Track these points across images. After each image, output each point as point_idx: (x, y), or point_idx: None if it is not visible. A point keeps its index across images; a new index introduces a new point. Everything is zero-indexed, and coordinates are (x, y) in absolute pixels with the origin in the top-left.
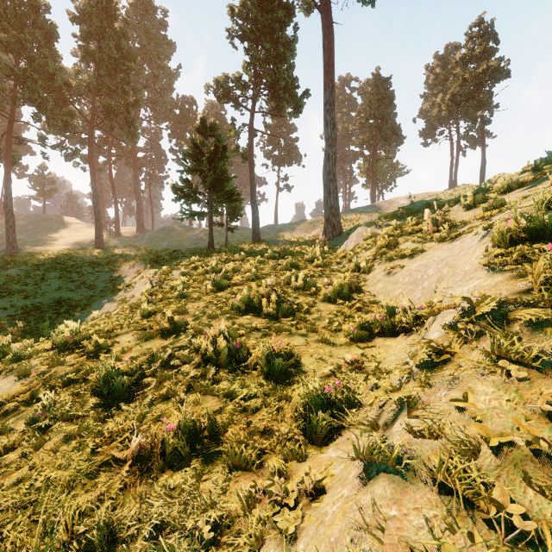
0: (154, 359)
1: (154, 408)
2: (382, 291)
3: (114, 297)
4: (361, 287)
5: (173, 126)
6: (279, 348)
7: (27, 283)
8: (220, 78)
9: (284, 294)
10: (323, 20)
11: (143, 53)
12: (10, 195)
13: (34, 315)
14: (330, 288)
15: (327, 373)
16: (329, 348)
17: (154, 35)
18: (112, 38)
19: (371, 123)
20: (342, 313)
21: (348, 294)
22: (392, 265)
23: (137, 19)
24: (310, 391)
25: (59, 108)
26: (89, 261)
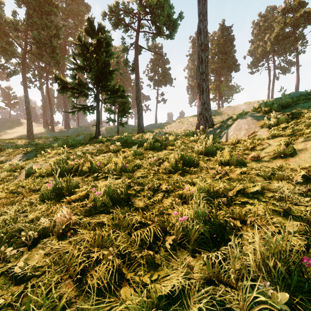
0: None
1: None
2: None
3: None
4: None
5: None
6: None
7: None
8: (112, 4)
9: None
10: None
11: (68, 10)
12: None
13: None
14: None
15: None
16: None
17: None
18: None
19: (218, 57)
20: None
21: None
22: None
23: None
24: None
25: (2, 39)
26: None
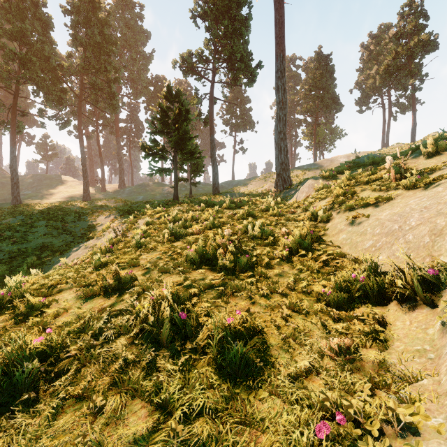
0: (86, 328)
1: (60, 418)
2: (347, 243)
3: (86, 244)
4: (321, 237)
5: (148, 100)
6: (237, 322)
7: (18, 230)
8: (185, 54)
9: (241, 245)
10: None
11: (124, 40)
12: (15, 157)
13: (18, 259)
14: (291, 239)
15: (304, 365)
16: (300, 319)
17: (133, 26)
18: (97, 26)
19: (314, 94)
20: (308, 268)
21: (309, 245)
22: (354, 214)
23: (119, 13)
24: (290, 422)
25: (54, 86)
26: (73, 212)
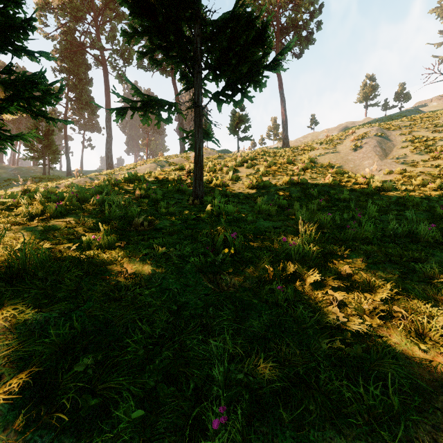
0: None
1: None
2: None
3: (3, 188)
4: None
5: None
6: None
7: None
8: None
9: None
10: (105, 82)
11: None
12: None
13: None
14: None
15: None
16: None
17: None
18: None
19: None
20: None
21: None
22: None
23: None
24: None
25: None
26: None
